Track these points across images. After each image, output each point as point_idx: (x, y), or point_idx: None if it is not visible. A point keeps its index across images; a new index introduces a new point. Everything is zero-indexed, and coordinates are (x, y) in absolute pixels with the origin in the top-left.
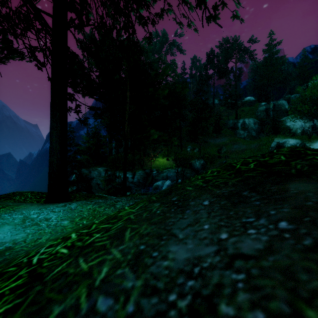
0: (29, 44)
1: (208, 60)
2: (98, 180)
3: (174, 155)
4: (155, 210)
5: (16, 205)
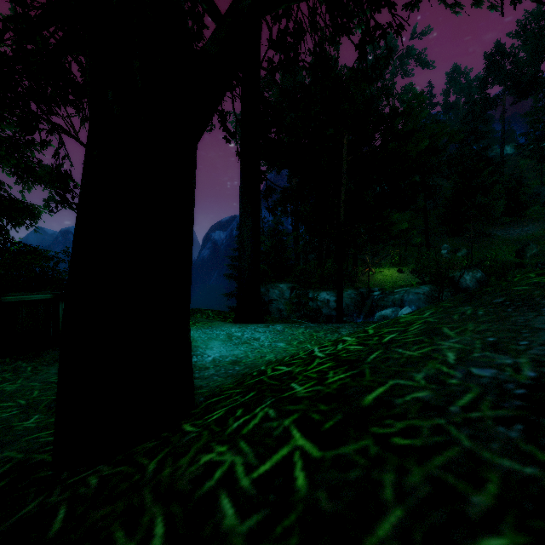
0: (222, 110)
1: (488, 67)
2: (280, 304)
3: (416, 262)
4: (473, 312)
5: (208, 321)
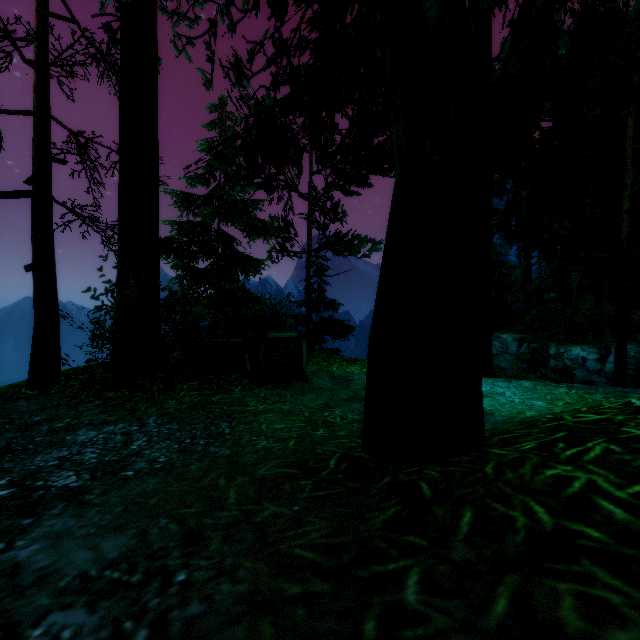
0: None
1: None
2: (502, 360)
3: None
4: None
5: None
